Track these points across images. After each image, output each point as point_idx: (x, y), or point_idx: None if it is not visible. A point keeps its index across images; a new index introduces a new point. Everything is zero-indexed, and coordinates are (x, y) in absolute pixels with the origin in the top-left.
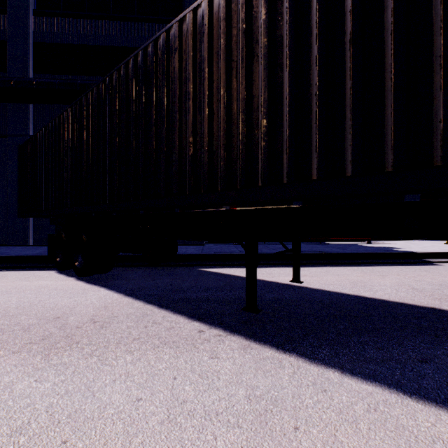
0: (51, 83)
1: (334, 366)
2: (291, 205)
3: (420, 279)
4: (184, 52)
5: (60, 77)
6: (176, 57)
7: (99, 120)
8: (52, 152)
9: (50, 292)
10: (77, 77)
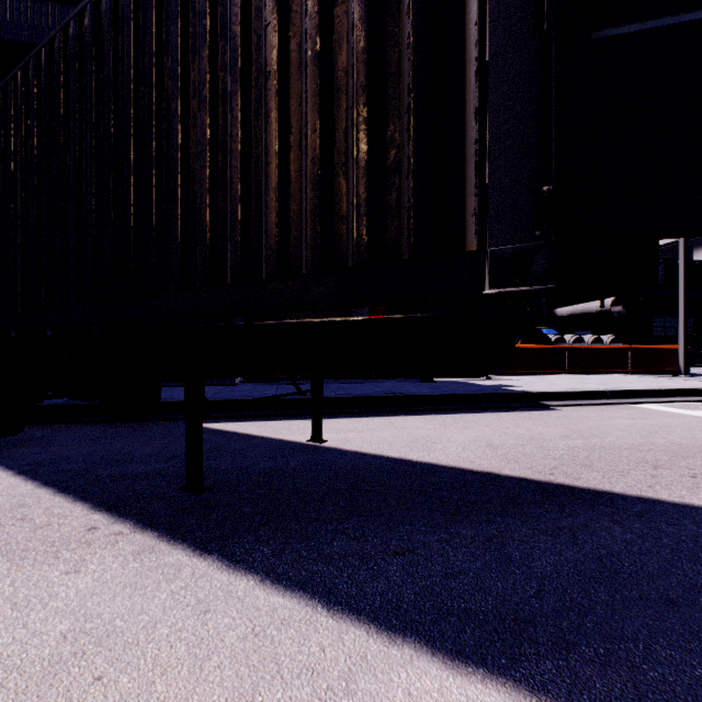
0: None
1: (259, 571)
2: (232, 323)
3: (511, 431)
4: (86, 69)
5: None
6: (74, 76)
7: None
8: None
9: None
10: None
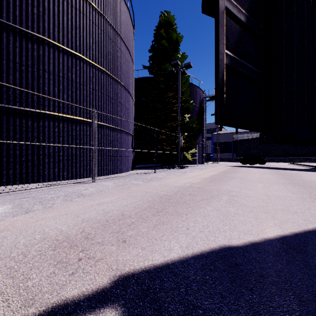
0: None
1: None
2: None
3: None
4: None
5: None
6: None
7: None
8: None
9: None
10: None
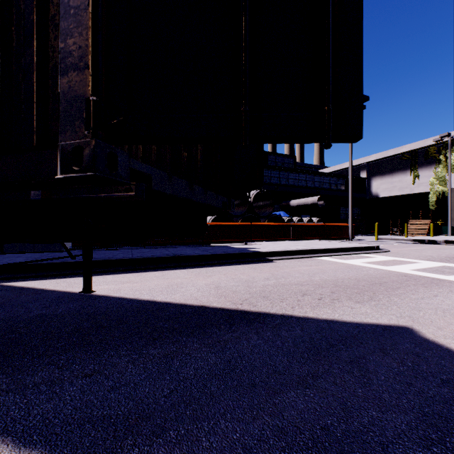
0: None
1: None
2: None
3: (237, 277)
4: None
5: None
6: None
7: None
8: None
9: None
10: None
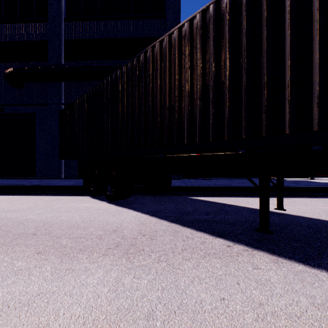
0: (77, 67)
1: None
2: (310, 148)
3: None
4: (207, 34)
5: (81, 62)
6: (199, 38)
7: (127, 90)
8: (86, 114)
9: (96, 211)
10: (92, 61)
